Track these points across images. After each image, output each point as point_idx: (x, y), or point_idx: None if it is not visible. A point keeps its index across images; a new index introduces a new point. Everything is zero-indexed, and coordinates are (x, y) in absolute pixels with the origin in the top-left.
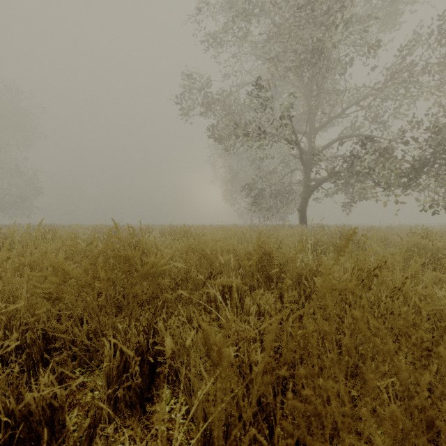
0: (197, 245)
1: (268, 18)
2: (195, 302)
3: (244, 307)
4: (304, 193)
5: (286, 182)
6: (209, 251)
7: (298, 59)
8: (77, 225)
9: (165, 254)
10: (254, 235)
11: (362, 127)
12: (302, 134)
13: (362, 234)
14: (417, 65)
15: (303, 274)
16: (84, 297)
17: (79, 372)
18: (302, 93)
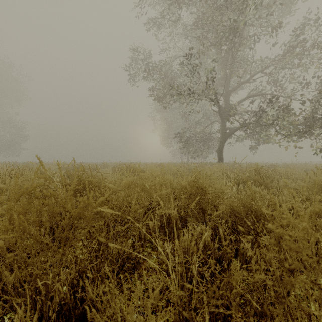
0: (138, 180)
1: (195, 6)
2: (135, 234)
3: (183, 244)
4: (221, 138)
5: (207, 131)
6: (149, 185)
7: (218, 35)
8: (32, 162)
9: (108, 189)
10: (185, 170)
11: (264, 90)
12: (220, 94)
13: (272, 170)
14: (308, 41)
15: (236, 209)
16: (1, 247)
17: (8, 320)
18: (220, 64)
